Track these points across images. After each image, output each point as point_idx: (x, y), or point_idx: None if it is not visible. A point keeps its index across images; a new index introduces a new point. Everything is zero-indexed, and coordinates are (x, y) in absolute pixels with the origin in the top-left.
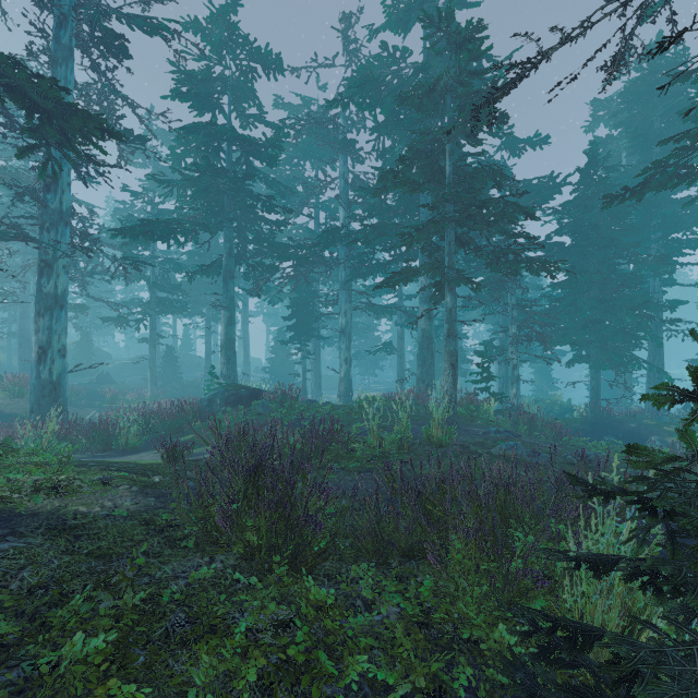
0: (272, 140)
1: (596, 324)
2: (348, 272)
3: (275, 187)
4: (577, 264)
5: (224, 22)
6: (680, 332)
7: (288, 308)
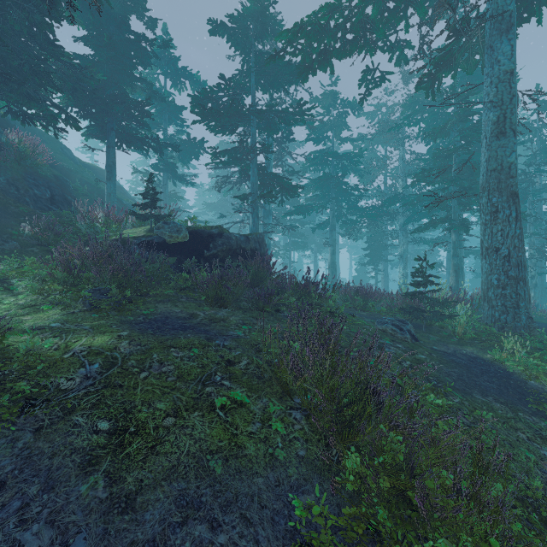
0: (356, 155)
1: None
2: (405, 218)
3: (357, 172)
4: None
5: (330, 95)
6: None
7: (366, 243)
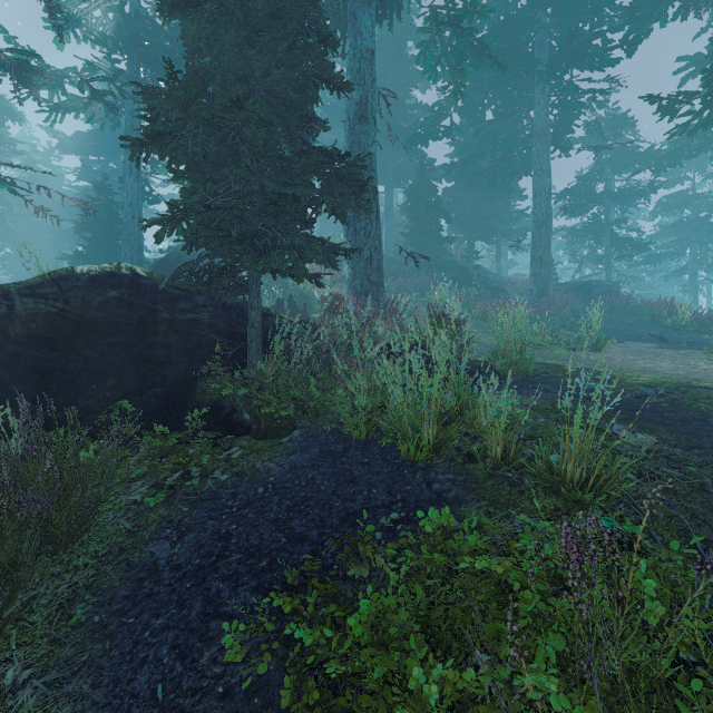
0: None
1: None
2: None
3: None
4: None
5: None
6: None
7: None
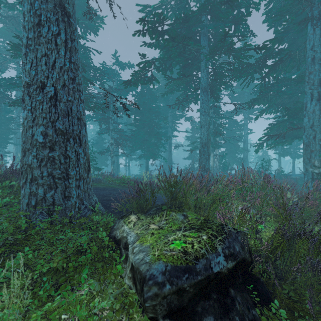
0: None
1: (146, 141)
2: None
3: None
4: (141, 117)
5: None
6: (176, 147)
7: None
